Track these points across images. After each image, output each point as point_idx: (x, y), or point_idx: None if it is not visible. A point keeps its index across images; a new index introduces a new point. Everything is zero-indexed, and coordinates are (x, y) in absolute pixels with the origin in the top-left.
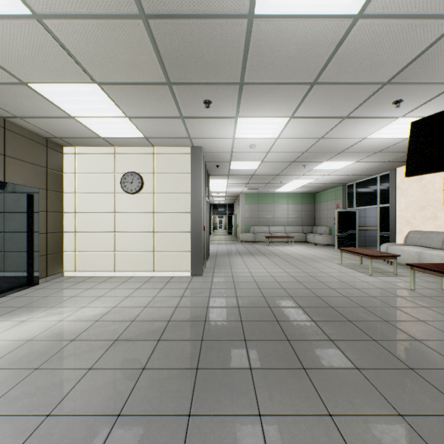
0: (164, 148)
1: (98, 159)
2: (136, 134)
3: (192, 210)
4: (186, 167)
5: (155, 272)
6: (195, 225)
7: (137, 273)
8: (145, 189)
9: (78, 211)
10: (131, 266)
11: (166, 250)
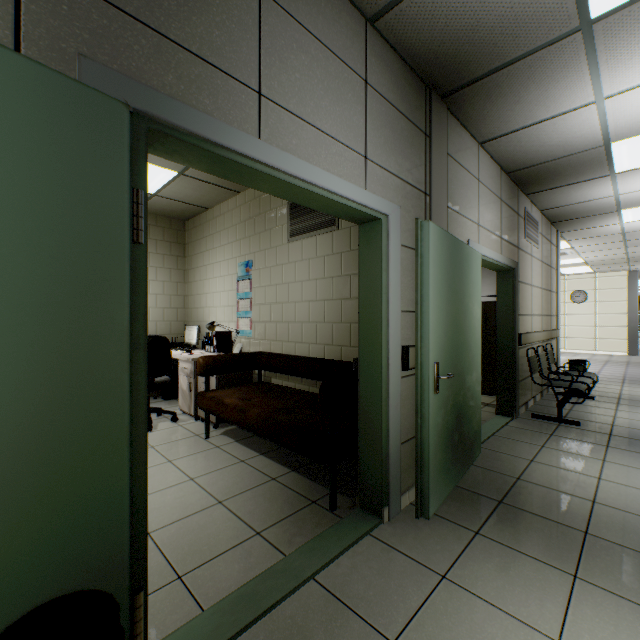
0: (603, 273)
1: None
2: (588, 271)
3: (628, 312)
4: (622, 284)
5: (596, 351)
6: (630, 322)
7: (581, 351)
8: (588, 300)
9: None
10: (577, 347)
11: (605, 338)
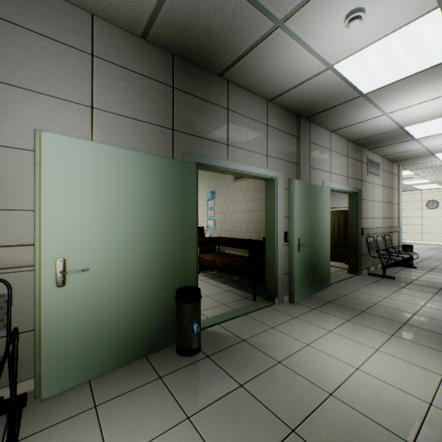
0: None
1: (413, 196)
2: (438, 187)
3: None
4: None
5: None
6: None
7: (434, 243)
8: (439, 207)
9: (402, 217)
10: (431, 239)
11: None
